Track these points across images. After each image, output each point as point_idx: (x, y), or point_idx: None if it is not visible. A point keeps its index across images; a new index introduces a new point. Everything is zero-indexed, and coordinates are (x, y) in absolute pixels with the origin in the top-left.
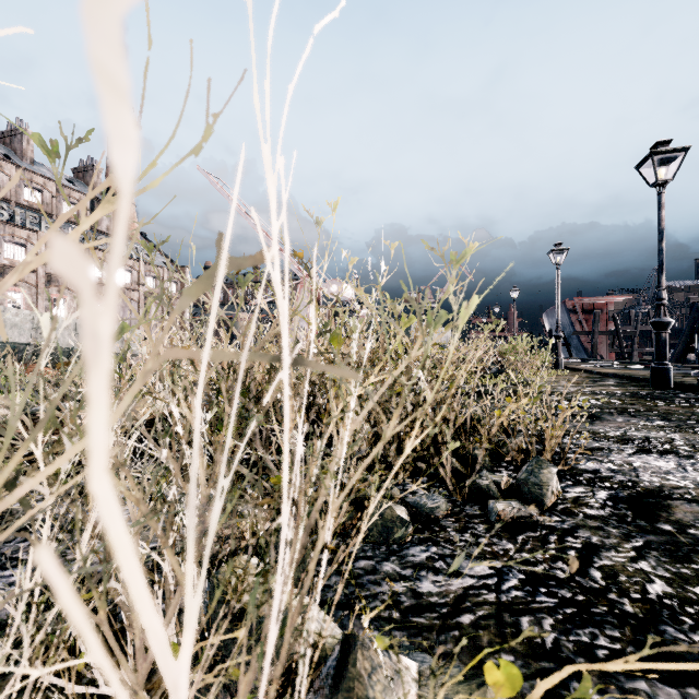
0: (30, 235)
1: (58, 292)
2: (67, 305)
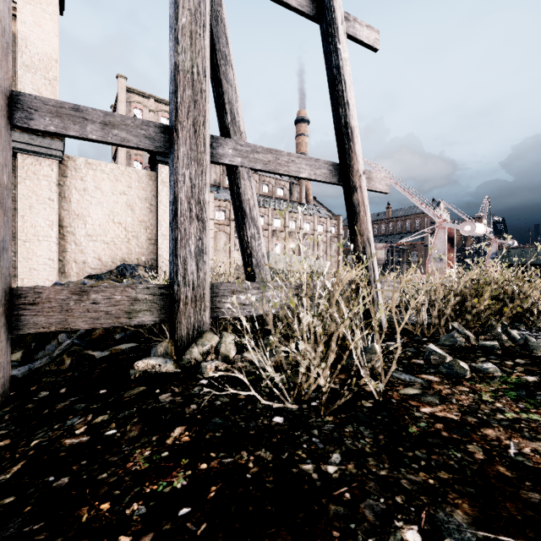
0: (265, 210)
1: (276, 239)
2: (280, 246)
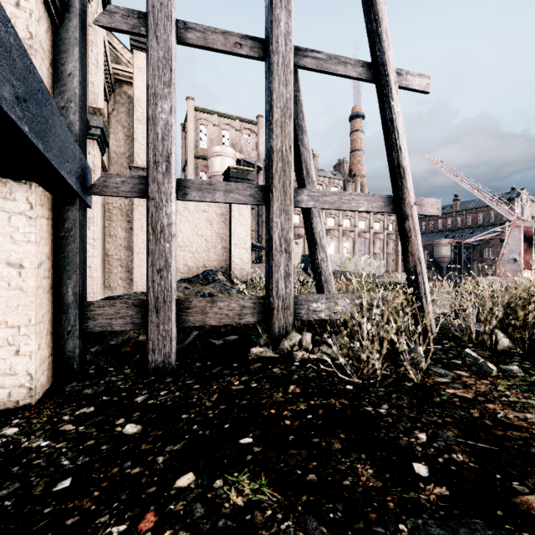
0: None
1: (330, 238)
2: (334, 245)
